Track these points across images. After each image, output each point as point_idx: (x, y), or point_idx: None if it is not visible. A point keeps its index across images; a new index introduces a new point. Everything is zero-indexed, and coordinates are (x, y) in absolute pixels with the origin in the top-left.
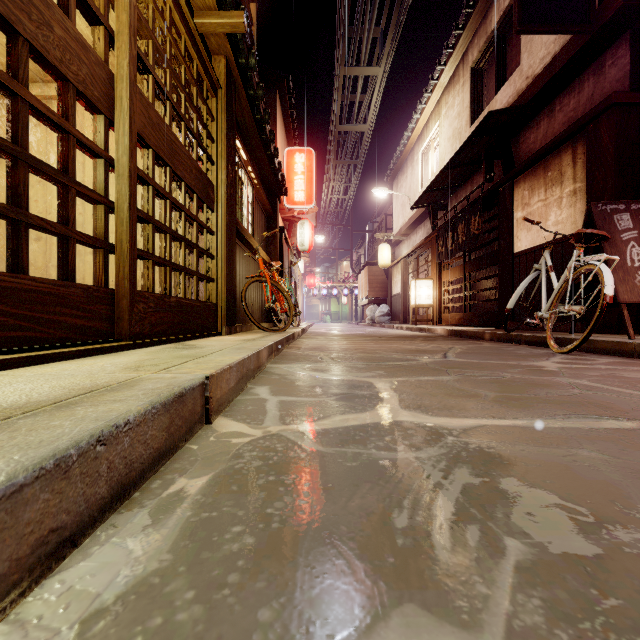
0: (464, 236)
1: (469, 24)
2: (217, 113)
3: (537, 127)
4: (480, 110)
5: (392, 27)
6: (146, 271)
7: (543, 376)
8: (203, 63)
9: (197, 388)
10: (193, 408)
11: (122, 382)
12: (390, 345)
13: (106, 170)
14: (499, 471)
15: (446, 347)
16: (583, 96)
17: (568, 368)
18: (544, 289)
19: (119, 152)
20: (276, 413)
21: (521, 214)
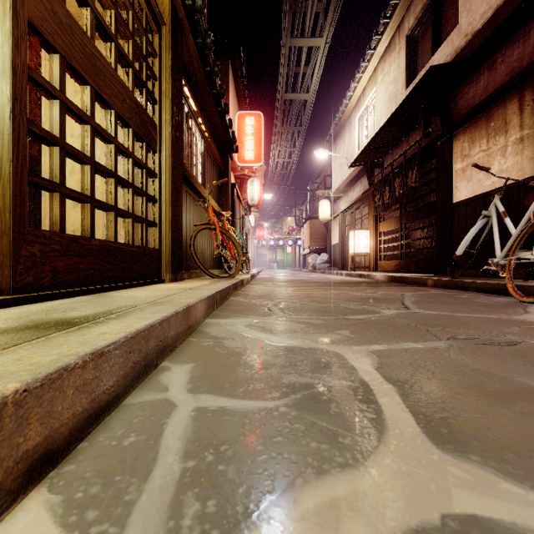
0: (401, 189)
1: None
2: (160, 50)
3: (476, 81)
4: (415, 74)
5: None
6: (52, 205)
7: None
8: None
9: None
10: None
11: None
12: (338, 292)
13: None
14: None
15: (397, 294)
16: (529, 45)
17: None
18: (497, 235)
19: None
20: (173, 468)
21: (460, 165)
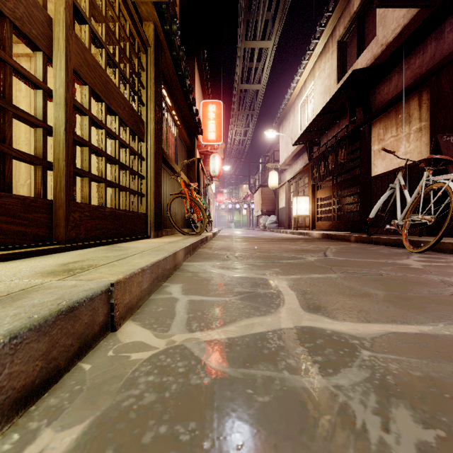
0: (333, 164)
1: (337, 8)
2: (147, 66)
3: (389, 82)
4: (345, 72)
5: (280, 11)
6: (83, 186)
7: (415, 274)
8: (135, 24)
9: (98, 297)
10: (91, 319)
11: (12, 293)
12: (280, 245)
13: (45, 99)
14: (448, 414)
15: (323, 247)
16: (426, 56)
17: (430, 266)
18: (399, 203)
19: (56, 84)
20: (184, 316)
21: (377, 147)
